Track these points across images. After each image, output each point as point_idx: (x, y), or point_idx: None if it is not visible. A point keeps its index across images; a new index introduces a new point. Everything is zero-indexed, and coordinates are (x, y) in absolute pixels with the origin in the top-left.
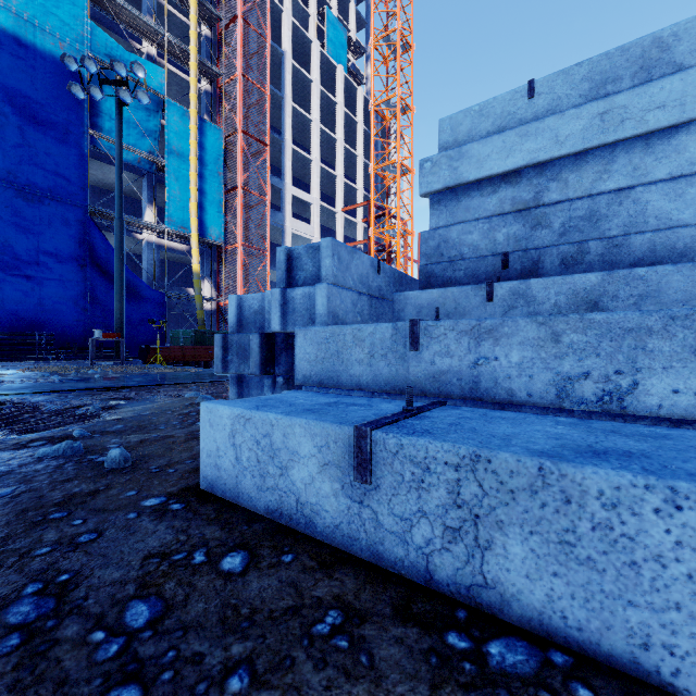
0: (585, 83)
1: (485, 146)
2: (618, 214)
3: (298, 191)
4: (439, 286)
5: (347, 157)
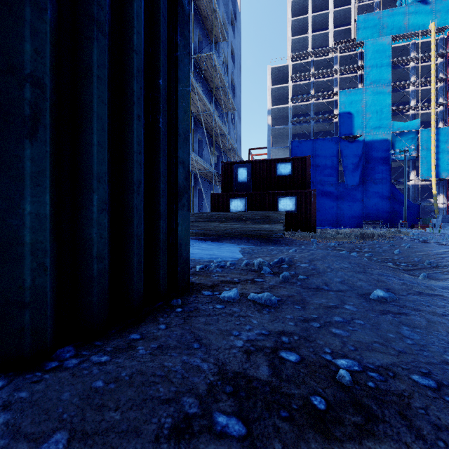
0: None
1: None
2: None
3: None
4: None
5: None
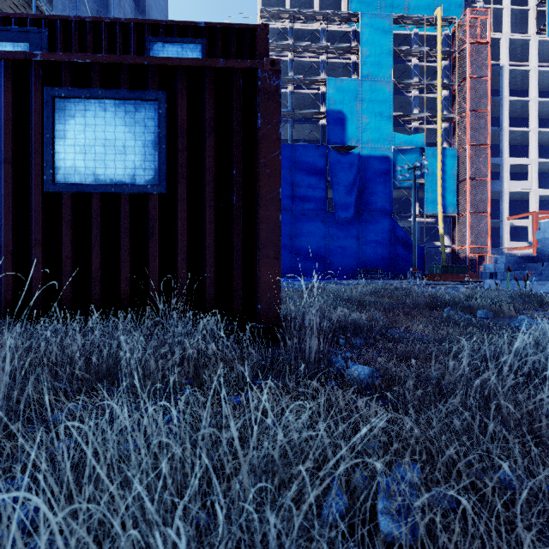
0: None
1: None
2: None
3: (515, 160)
4: (540, 260)
5: None
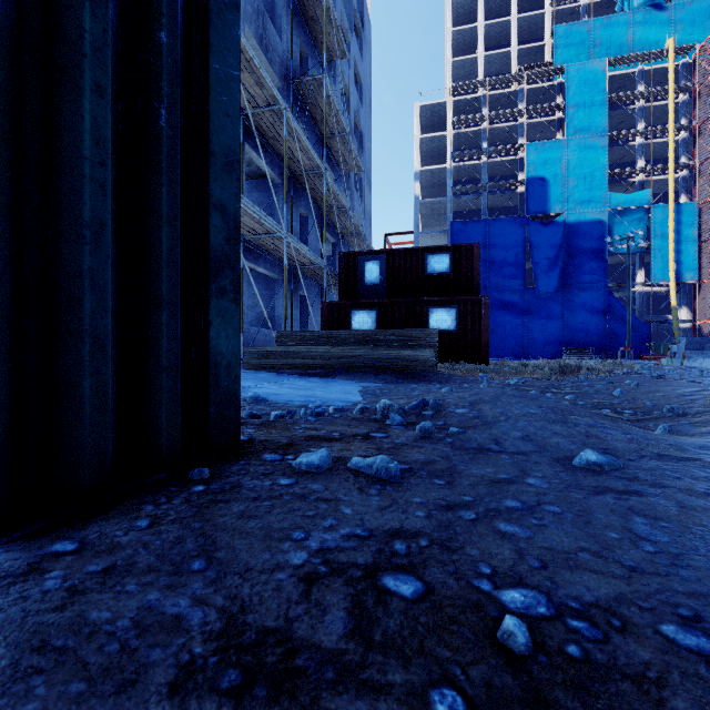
0: None
1: None
2: None
3: None
4: None
5: None
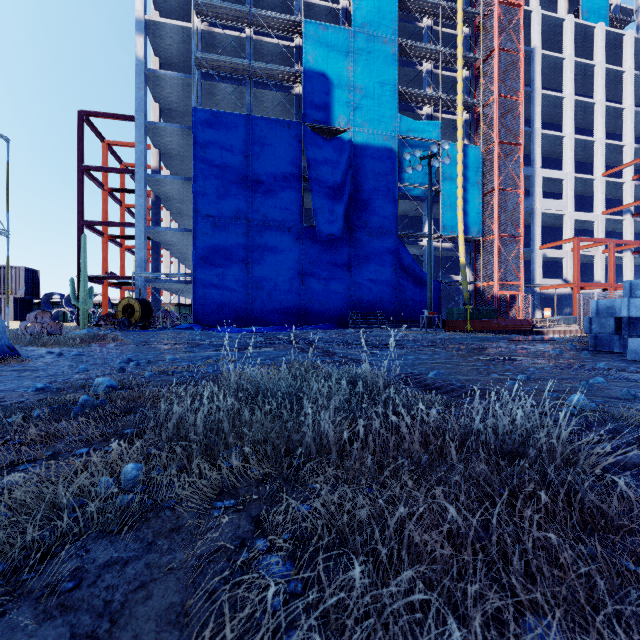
0: None
1: None
2: None
3: (548, 172)
4: None
5: (608, 114)
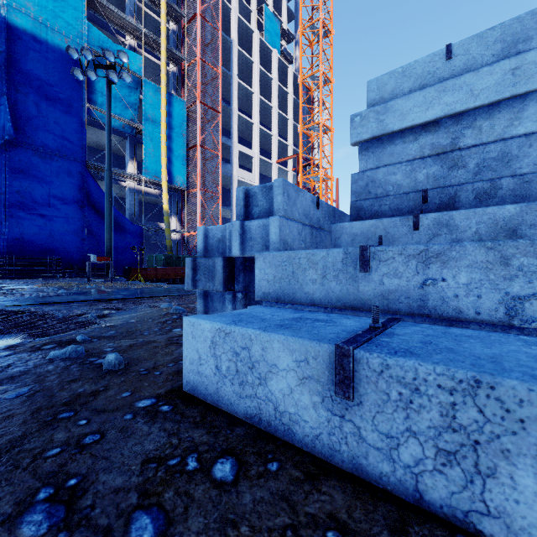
0: (498, 44)
1: (408, 101)
2: (528, 155)
3: (243, 148)
4: (367, 218)
5: (280, 120)
